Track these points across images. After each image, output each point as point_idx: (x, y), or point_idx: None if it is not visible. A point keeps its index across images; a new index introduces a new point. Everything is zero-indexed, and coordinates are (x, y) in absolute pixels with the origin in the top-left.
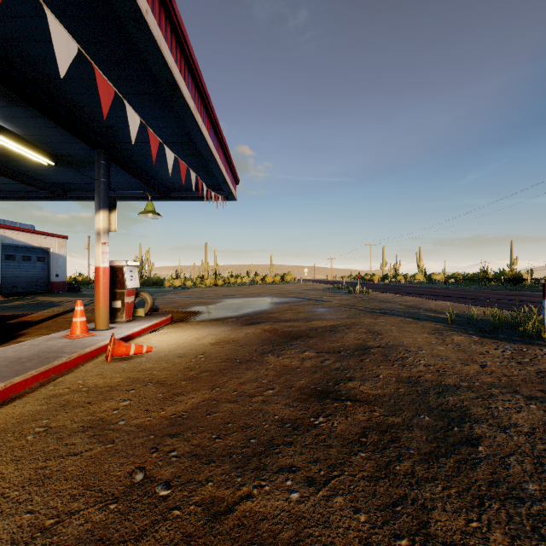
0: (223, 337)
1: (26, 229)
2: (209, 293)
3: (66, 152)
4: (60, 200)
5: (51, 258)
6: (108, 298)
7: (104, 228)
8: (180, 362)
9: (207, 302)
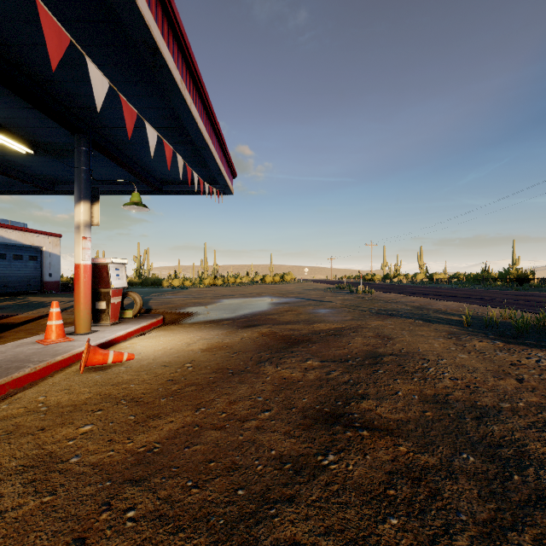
0: (215, 342)
1: (17, 226)
2: (207, 293)
3: (45, 139)
4: (46, 194)
5: (44, 257)
6: (90, 298)
7: (85, 221)
8: (163, 372)
9: (204, 302)
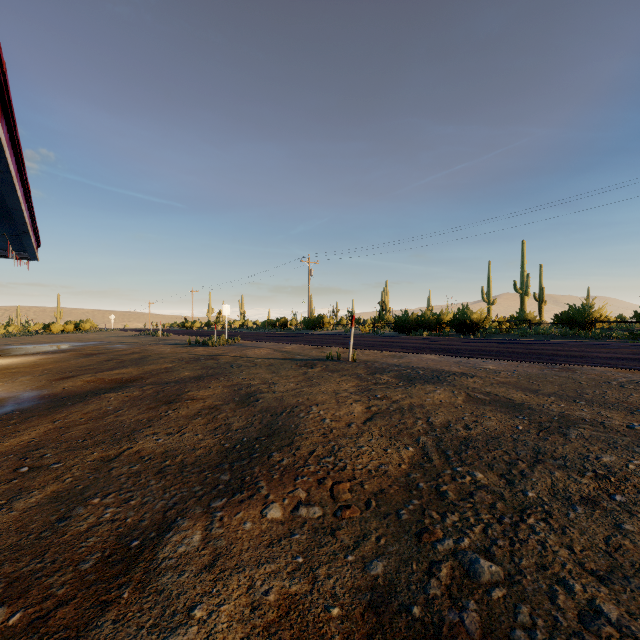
0: (44, 357)
1: None
2: None
3: None
4: None
5: None
6: None
7: None
8: (25, 364)
9: None
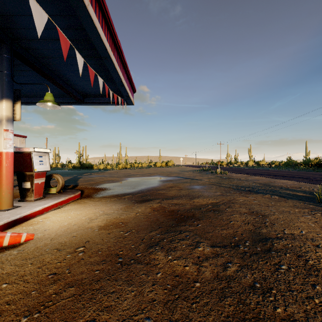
0: (114, 218)
1: None
2: (119, 174)
3: None
4: None
5: None
6: (11, 180)
7: (6, 116)
8: (51, 260)
9: (115, 180)
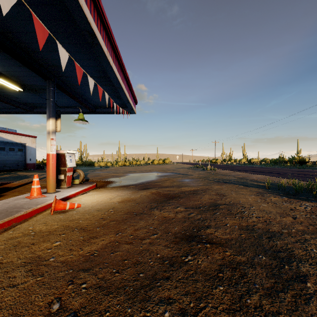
0: (126, 197)
1: (11, 132)
2: (120, 170)
3: (29, 83)
4: (29, 113)
5: (27, 149)
6: (55, 173)
7: (52, 129)
8: (97, 214)
9: (119, 175)
